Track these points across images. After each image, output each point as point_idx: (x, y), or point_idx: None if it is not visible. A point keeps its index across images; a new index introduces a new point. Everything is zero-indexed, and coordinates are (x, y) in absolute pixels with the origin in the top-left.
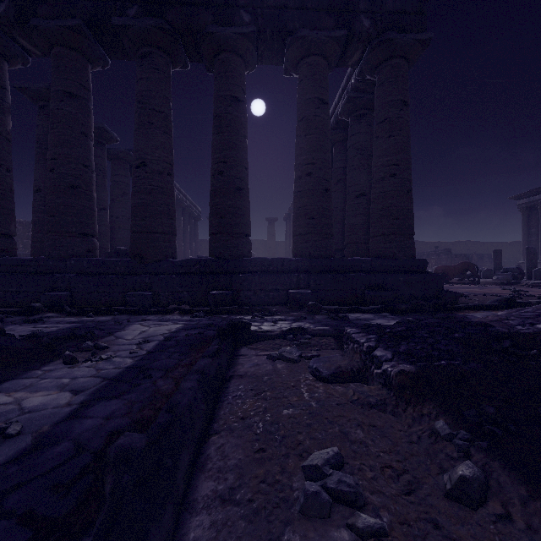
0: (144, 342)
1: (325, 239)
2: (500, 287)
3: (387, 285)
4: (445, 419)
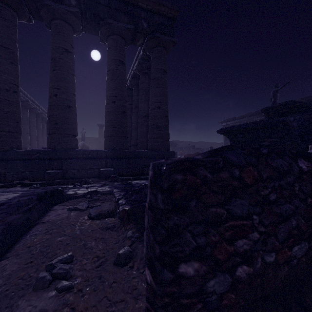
0: None
1: (122, 139)
2: None
3: None
4: (134, 230)
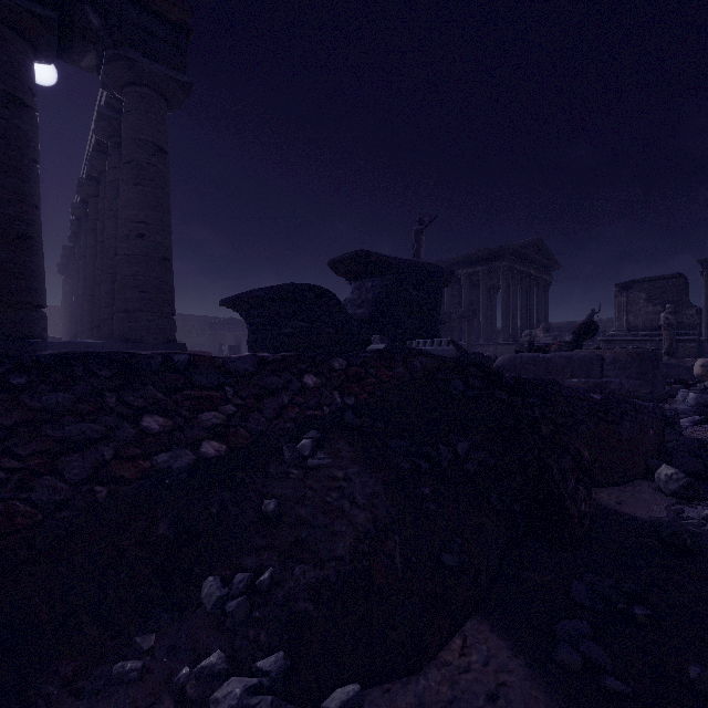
0: None
1: (19, 311)
2: None
3: None
4: None
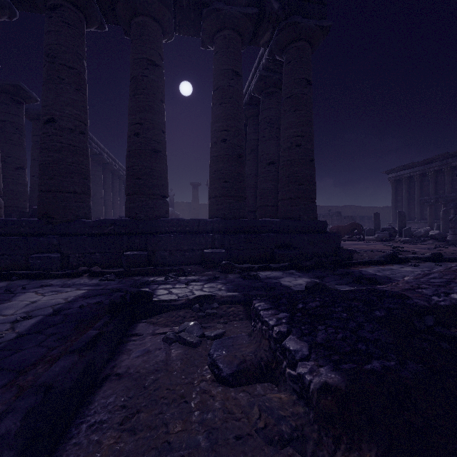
0: (23, 319)
1: (238, 202)
2: (381, 244)
3: (294, 244)
4: None
